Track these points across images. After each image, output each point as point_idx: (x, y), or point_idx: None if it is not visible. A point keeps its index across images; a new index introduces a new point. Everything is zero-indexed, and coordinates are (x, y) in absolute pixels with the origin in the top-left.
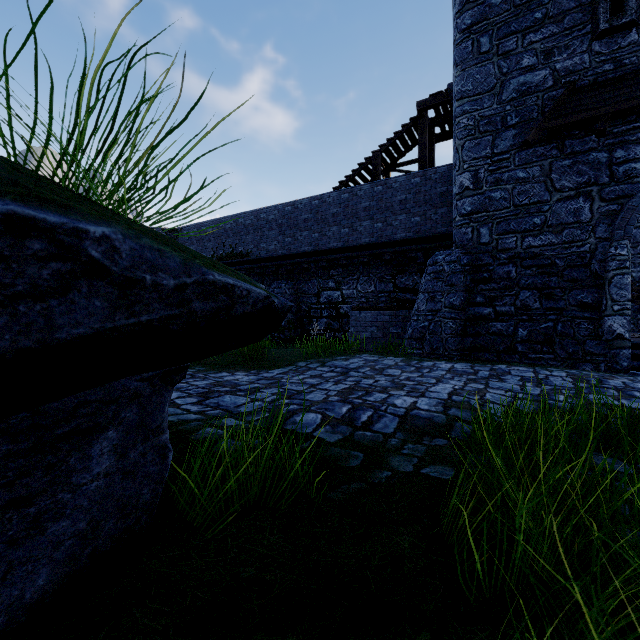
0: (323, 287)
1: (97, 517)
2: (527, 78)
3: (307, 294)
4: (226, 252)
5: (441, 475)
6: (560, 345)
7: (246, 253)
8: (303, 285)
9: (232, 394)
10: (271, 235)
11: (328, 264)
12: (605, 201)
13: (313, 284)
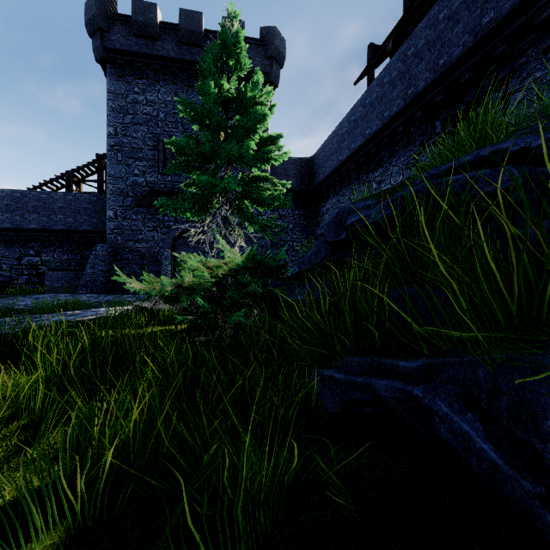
0: (24, 254)
1: None
2: (137, 179)
3: (9, 258)
4: None
5: None
6: None
7: None
8: (5, 251)
9: None
10: None
11: (29, 238)
12: (162, 234)
13: (15, 251)
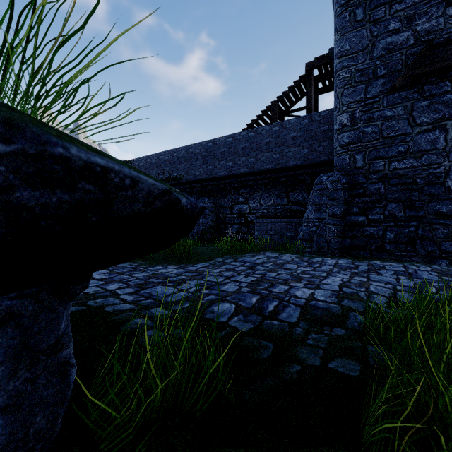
0: (235, 202)
1: None
2: (393, 39)
3: (223, 207)
4: (165, 177)
5: (349, 371)
6: (420, 245)
7: (179, 177)
8: (220, 200)
9: (163, 285)
10: (197, 164)
11: (239, 185)
12: None
13: (228, 199)
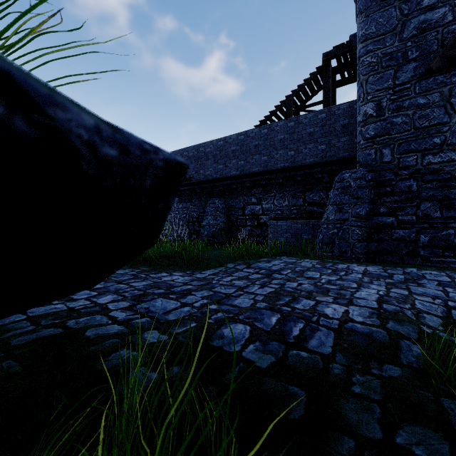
0: (247, 202)
1: None
2: (427, 16)
3: (235, 208)
4: None
5: (433, 455)
6: None
7: (189, 178)
8: (232, 201)
9: (164, 297)
10: (208, 163)
11: (251, 185)
12: None
13: (239, 200)
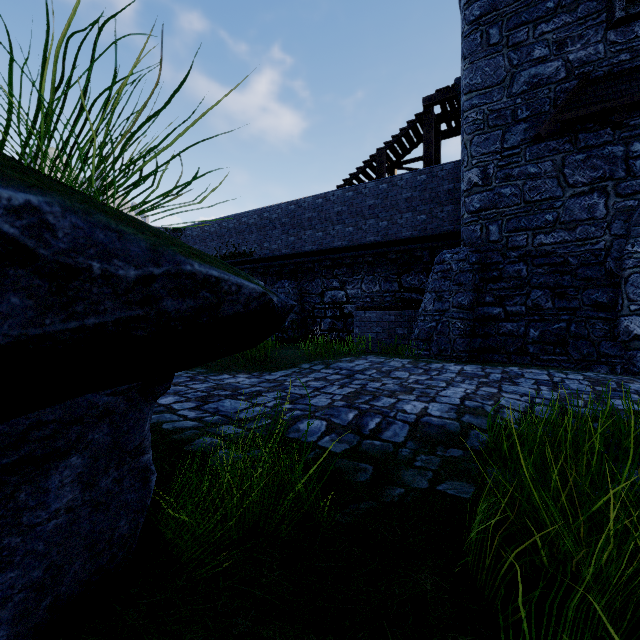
0: (327, 287)
1: (57, 561)
2: (538, 70)
3: (311, 294)
4: (229, 252)
5: (460, 493)
6: (574, 346)
7: (249, 252)
8: (307, 285)
9: (232, 398)
10: (274, 234)
11: (332, 263)
12: (621, 196)
13: (317, 284)
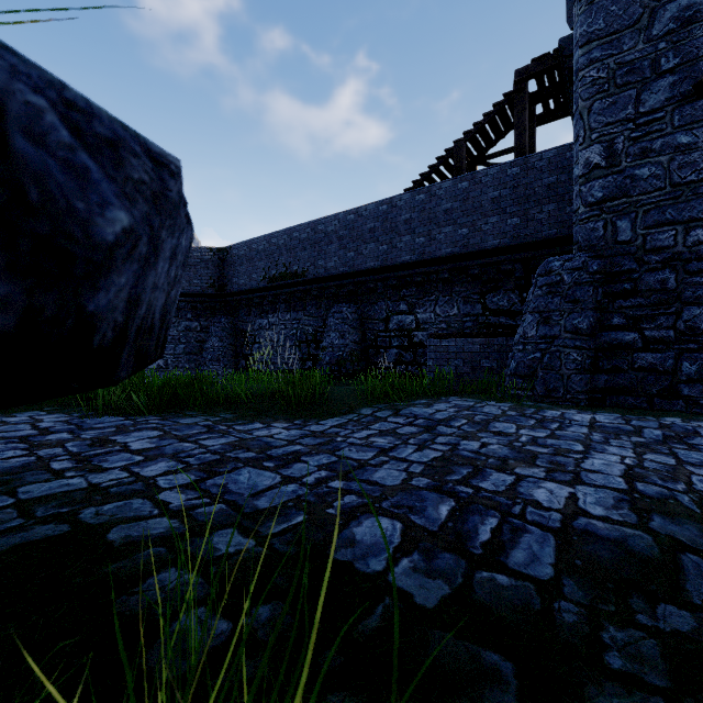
0: (393, 311)
1: None
2: None
3: (373, 319)
4: (279, 272)
5: None
6: None
7: (301, 272)
8: (368, 309)
9: (255, 466)
10: (330, 250)
11: (399, 282)
12: None
13: (380, 307)
